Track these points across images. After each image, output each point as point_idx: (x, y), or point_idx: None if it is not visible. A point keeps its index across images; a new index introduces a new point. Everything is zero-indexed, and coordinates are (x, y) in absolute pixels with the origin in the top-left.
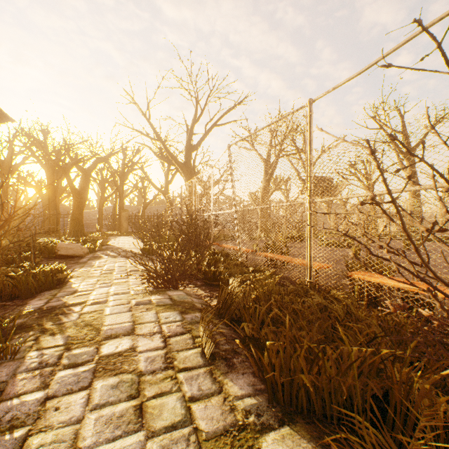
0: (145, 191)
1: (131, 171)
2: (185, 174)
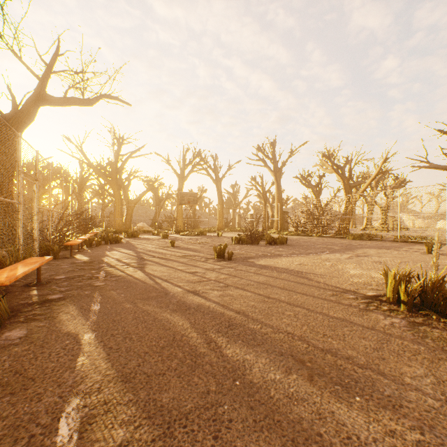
0: (104, 195)
1: (87, 181)
2: (112, 187)
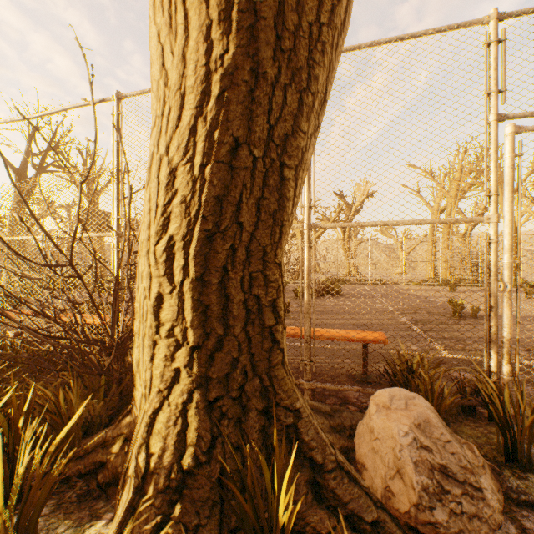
0: None
1: None
2: None
